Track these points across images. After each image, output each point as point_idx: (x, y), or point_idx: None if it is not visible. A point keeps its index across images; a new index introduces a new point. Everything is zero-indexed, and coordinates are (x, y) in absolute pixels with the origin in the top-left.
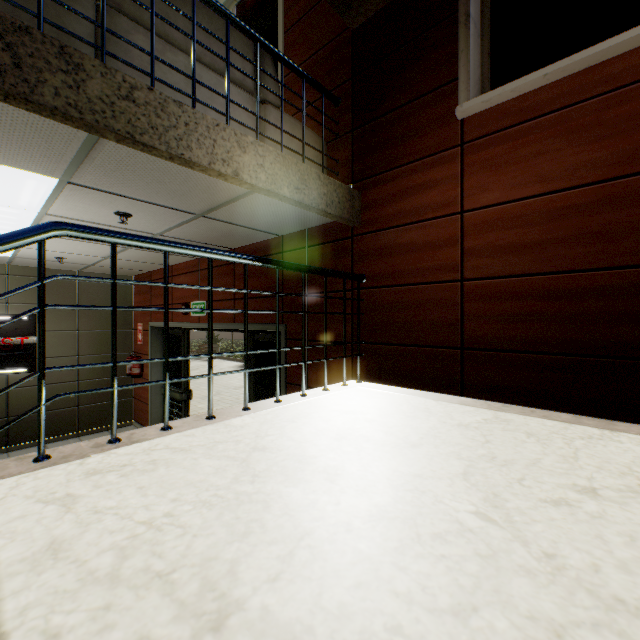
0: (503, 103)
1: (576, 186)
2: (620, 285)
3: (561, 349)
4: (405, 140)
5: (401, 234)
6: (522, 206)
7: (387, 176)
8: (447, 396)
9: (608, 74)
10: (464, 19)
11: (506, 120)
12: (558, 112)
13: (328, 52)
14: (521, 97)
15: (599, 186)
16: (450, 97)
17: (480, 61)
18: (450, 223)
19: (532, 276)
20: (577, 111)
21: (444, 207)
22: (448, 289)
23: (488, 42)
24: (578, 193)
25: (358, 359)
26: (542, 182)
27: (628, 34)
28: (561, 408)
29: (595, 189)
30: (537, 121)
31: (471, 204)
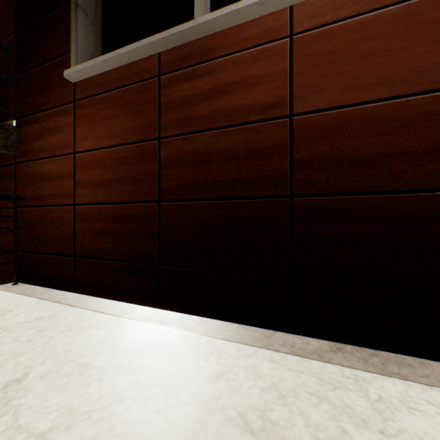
0: (95, 76)
1: (127, 143)
2: (145, 214)
3: (120, 257)
4: (46, 91)
5: (43, 165)
6: (103, 153)
7: (36, 117)
8: (63, 293)
9: (140, 69)
10: (74, 7)
11: (96, 89)
12: (119, 89)
13: (1, 5)
14: (103, 74)
15: (136, 145)
16: (69, 64)
17: (96, 43)
18: (69, 160)
19: (108, 204)
20: (127, 91)
21: (66, 147)
22: (68, 211)
23: (100, 30)
24: (128, 148)
25: (14, 265)
26: (112, 138)
27: (138, 44)
28: (120, 298)
29: (135, 147)
30: (110, 93)
31: (79, 147)
